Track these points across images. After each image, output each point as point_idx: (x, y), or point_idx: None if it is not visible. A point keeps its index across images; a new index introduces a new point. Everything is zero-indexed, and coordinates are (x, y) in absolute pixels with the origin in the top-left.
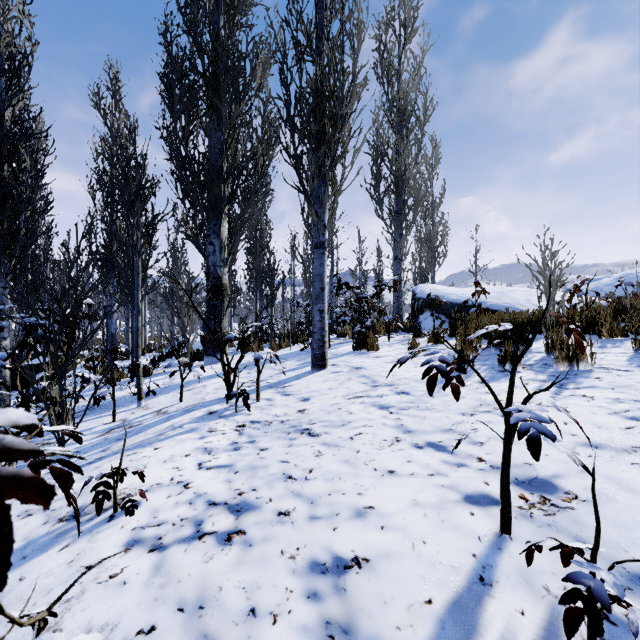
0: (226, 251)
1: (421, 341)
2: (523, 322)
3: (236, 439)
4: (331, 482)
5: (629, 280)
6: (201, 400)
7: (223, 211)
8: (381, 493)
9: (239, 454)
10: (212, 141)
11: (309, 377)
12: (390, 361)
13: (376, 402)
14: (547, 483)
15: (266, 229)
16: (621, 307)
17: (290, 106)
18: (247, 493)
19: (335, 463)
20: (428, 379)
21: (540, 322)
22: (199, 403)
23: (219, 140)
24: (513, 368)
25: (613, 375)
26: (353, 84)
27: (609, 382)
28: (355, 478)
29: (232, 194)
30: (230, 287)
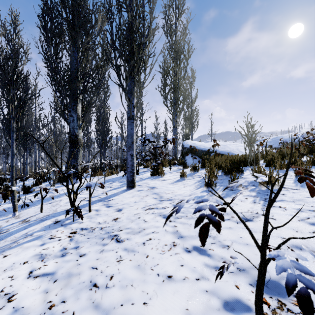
0: (80, 120)
1: (187, 170)
2: (237, 160)
3: (66, 245)
4: (125, 290)
5: (277, 140)
6: (54, 211)
7: (78, 97)
8: (161, 302)
9: (63, 260)
10: (72, 58)
11: (124, 194)
12: (170, 183)
13: (161, 212)
14: (279, 285)
15: (107, 110)
16: (282, 153)
17: (113, 35)
18: (56, 306)
19: (130, 268)
20: (200, 228)
21: (286, 174)
22: (52, 214)
23: (76, 57)
24: (267, 212)
25: (291, 192)
26: (150, 26)
27: (290, 197)
28: (143, 285)
29: (83, 88)
30: (87, 140)
